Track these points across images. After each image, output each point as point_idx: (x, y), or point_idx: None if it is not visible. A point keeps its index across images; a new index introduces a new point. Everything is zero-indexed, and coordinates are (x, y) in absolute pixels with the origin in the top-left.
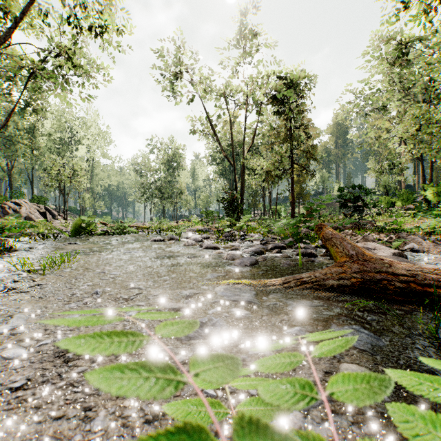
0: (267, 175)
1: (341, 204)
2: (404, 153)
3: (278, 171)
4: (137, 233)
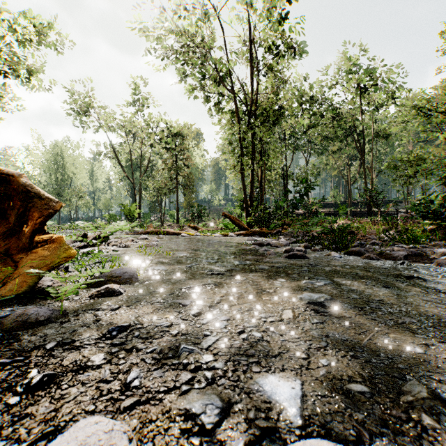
0: (160, 190)
1: (191, 215)
2: (234, 186)
3: (165, 190)
4: (69, 230)
